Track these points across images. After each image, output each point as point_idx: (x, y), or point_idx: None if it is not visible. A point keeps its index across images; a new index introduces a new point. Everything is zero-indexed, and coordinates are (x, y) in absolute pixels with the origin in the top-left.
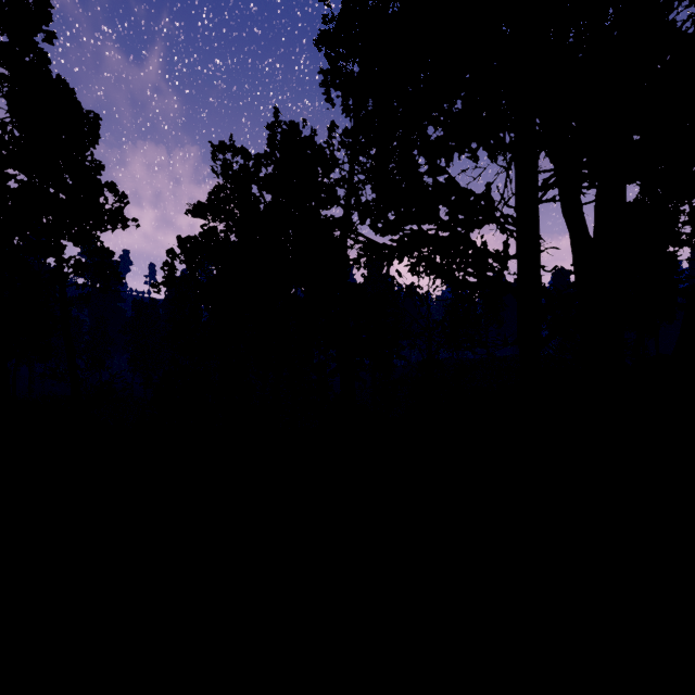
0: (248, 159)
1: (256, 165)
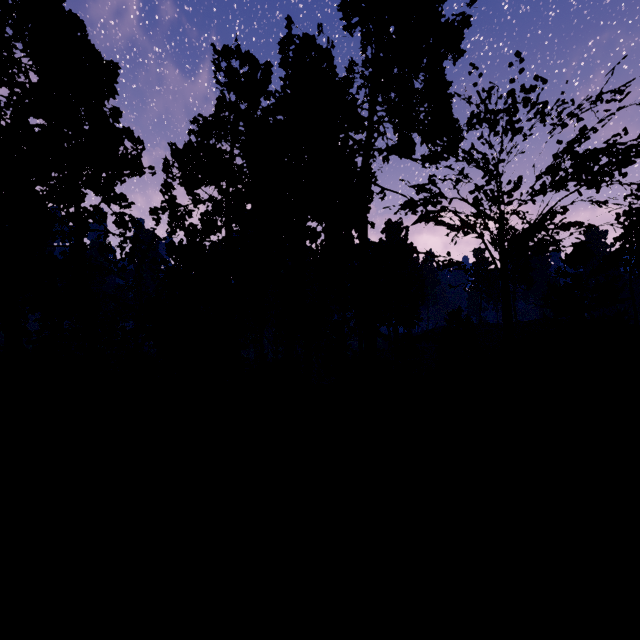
0: (255, 67)
1: (264, 72)
